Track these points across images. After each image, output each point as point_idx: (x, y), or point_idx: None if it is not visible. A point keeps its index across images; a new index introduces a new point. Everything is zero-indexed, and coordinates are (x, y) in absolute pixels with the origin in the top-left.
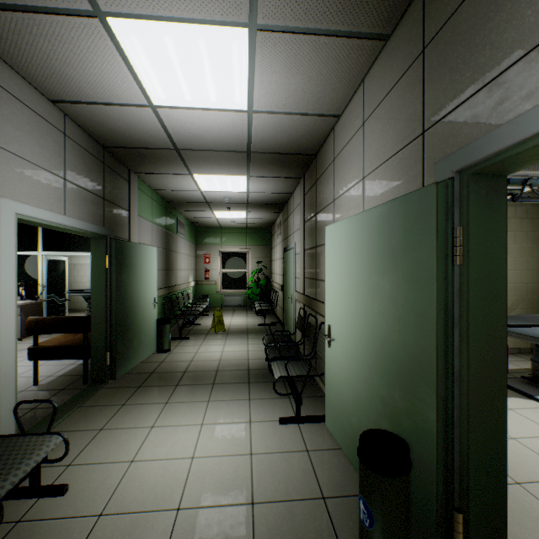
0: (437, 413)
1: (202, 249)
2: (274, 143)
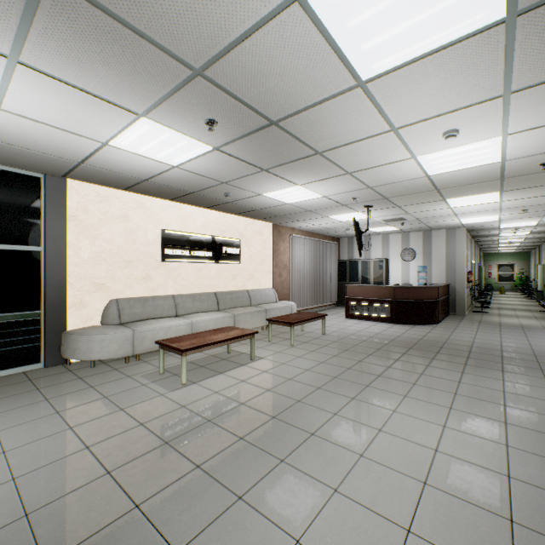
0: (543, 286)
1: (486, 263)
2: (525, 245)
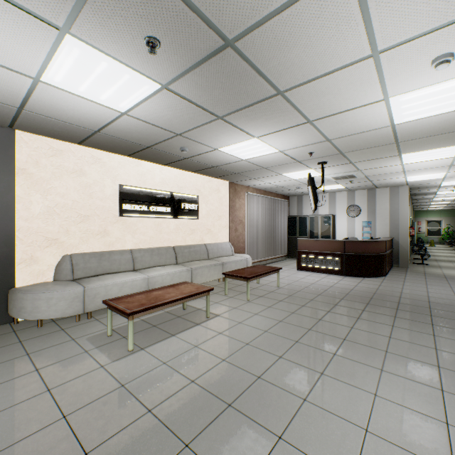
0: None
1: (416, 219)
2: None
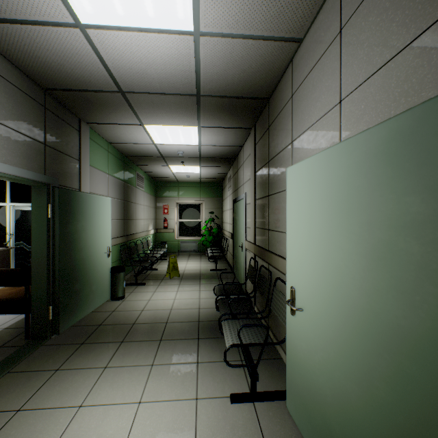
0: None
1: (161, 201)
2: (225, 83)
